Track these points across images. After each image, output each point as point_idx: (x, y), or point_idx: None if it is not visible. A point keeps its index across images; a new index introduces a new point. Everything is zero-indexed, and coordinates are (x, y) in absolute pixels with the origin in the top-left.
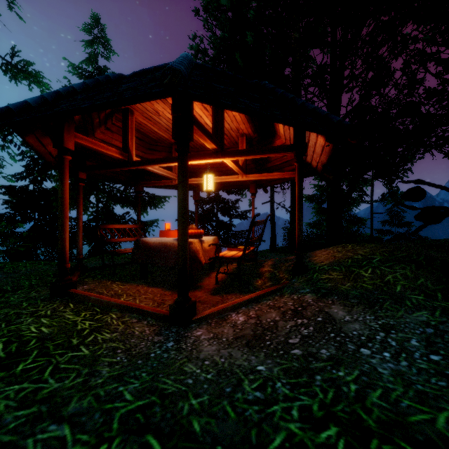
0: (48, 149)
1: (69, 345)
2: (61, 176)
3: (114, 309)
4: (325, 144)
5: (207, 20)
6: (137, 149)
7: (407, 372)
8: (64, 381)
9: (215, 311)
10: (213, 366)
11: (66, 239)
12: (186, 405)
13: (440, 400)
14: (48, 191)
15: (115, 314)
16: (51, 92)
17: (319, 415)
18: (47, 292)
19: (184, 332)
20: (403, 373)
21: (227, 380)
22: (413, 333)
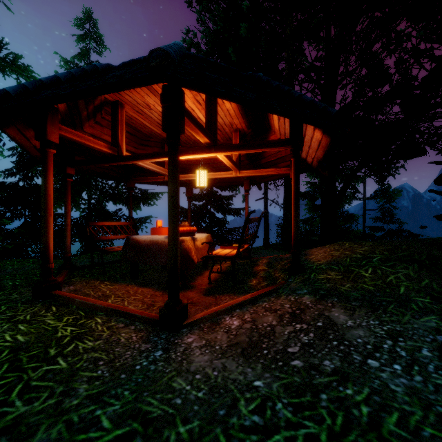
0: (33, 143)
1: (45, 356)
2: (44, 170)
3: (99, 313)
4: (322, 139)
5: (200, 12)
6: (128, 144)
7: (423, 389)
8: (33, 403)
9: (207, 315)
10: (205, 381)
11: (50, 238)
12: (172, 434)
13: None
14: (39, 187)
15: (100, 318)
16: (33, 81)
17: None
18: (30, 293)
19: (174, 339)
20: (418, 391)
21: (221, 400)
22: (423, 341)
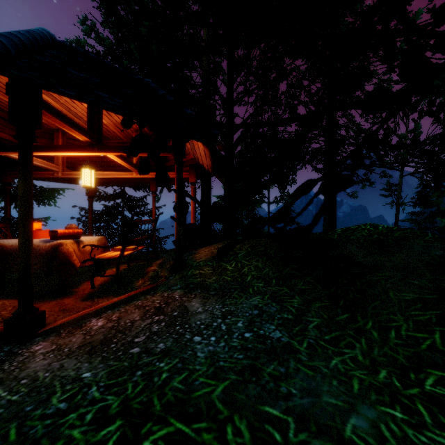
0: None
1: None
2: None
3: None
4: (205, 149)
5: (94, 0)
6: (1, 130)
7: (220, 351)
8: None
9: (71, 319)
10: (29, 384)
11: None
12: None
13: (230, 372)
14: None
15: None
16: None
17: (113, 412)
18: None
19: (19, 350)
20: (216, 353)
21: (36, 397)
22: (243, 316)
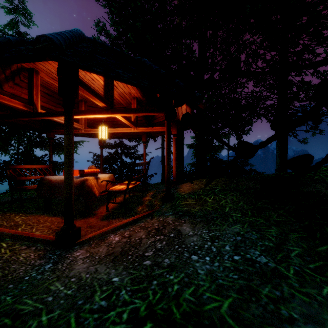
0: None
1: None
2: None
3: (7, 239)
4: (187, 108)
5: (106, 7)
6: (47, 103)
7: (216, 270)
8: None
9: (97, 234)
10: (77, 282)
11: None
12: (35, 322)
13: (230, 290)
14: None
15: (6, 243)
16: None
17: (143, 315)
18: None
19: (66, 254)
20: (213, 272)
21: (83, 293)
22: (229, 241)
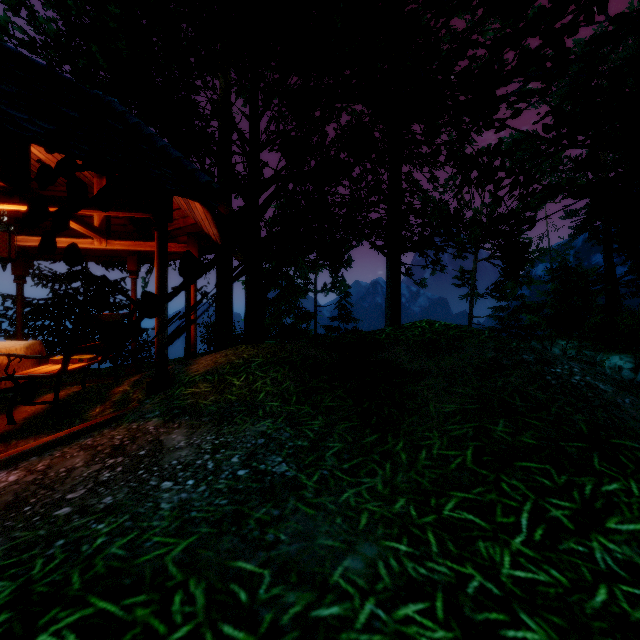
0: None
1: None
2: None
3: None
4: (205, 211)
5: None
6: None
7: (196, 498)
8: None
9: None
10: None
11: None
12: None
13: (203, 524)
14: None
15: None
16: None
17: None
18: None
19: None
20: (189, 502)
21: None
22: (243, 448)
